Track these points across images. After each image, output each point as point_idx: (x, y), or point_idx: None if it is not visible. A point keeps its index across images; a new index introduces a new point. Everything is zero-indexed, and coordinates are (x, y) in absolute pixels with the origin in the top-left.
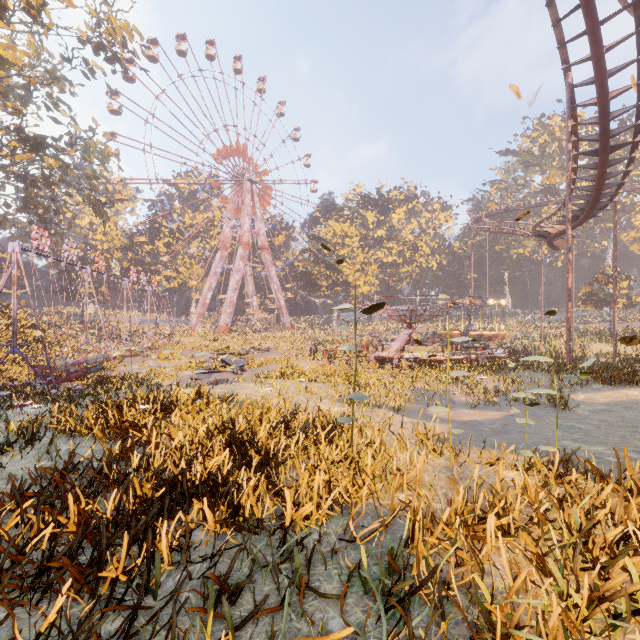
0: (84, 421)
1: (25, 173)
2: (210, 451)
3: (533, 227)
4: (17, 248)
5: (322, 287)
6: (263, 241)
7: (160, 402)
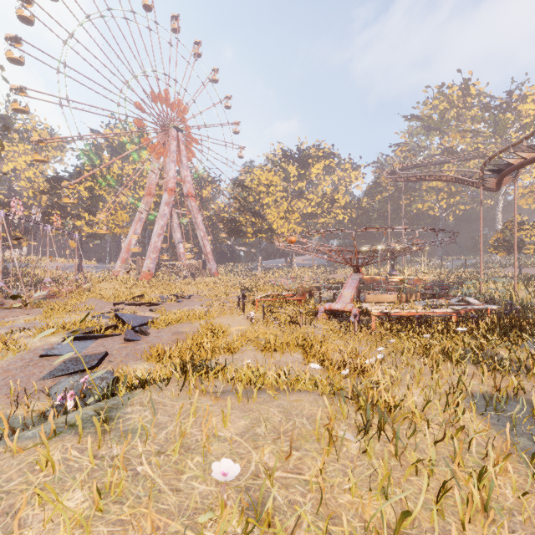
0: None
1: None
2: None
3: (488, 159)
4: None
5: (247, 234)
6: (189, 188)
7: None
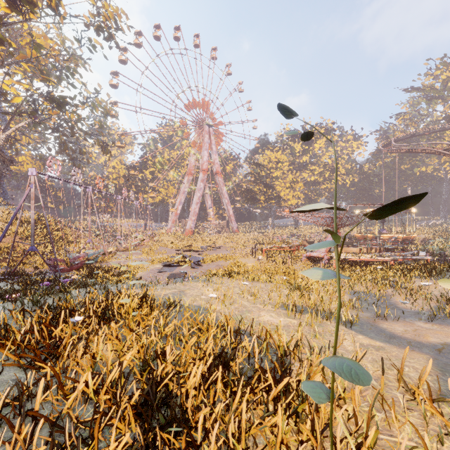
0: (12, 335)
1: (58, 126)
2: (113, 417)
3: None
4: (34, 172)
5: (260, 200)
6: (217, 168)
7: (96, 313)
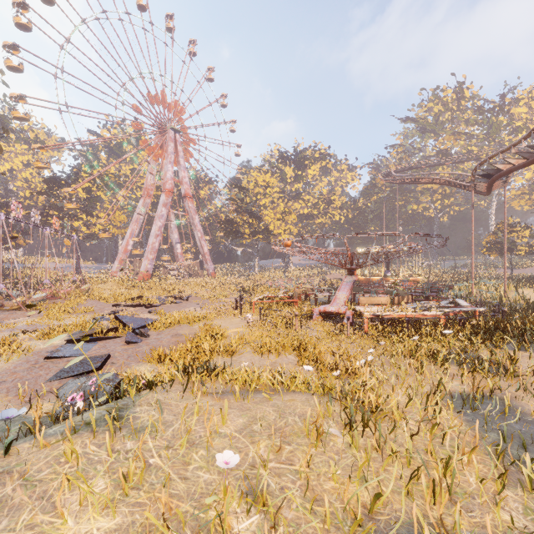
0: None
1: None
2: None
3: (478, 165)
4: None
5: (244, 235)
6: (186, 189)
7: None
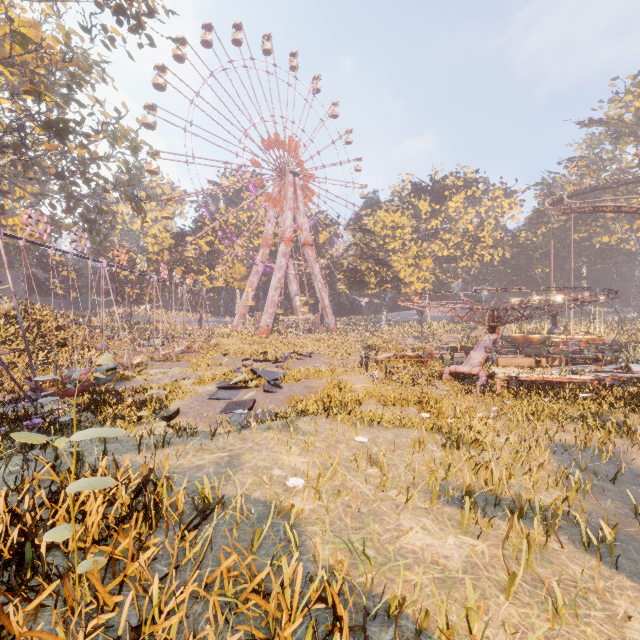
0: None
1: (62, 169)
2: None
3: None
4: None
5: (370, 284)
6: (306, 236)
7: None
